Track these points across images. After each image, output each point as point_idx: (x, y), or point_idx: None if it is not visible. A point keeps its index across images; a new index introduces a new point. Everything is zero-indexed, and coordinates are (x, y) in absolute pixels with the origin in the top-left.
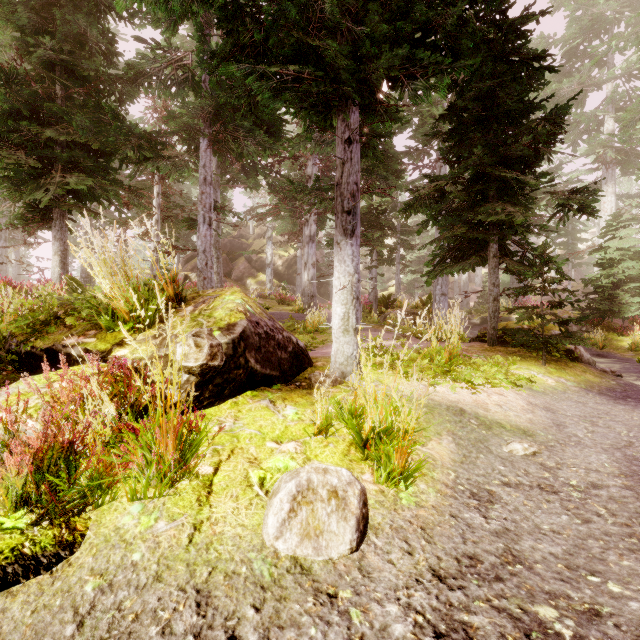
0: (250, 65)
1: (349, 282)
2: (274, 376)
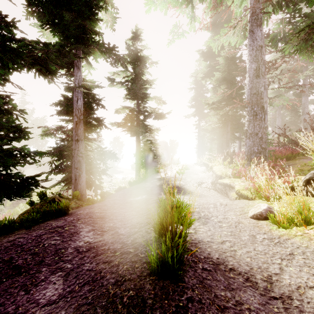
0: None
1: None
2: None
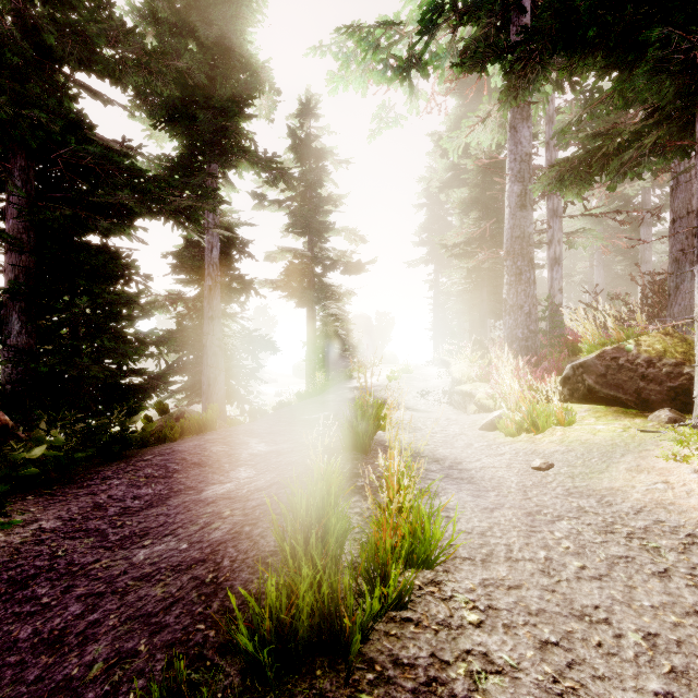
0: (616, 176)
1: (693, 315)
2: (625, 399)
